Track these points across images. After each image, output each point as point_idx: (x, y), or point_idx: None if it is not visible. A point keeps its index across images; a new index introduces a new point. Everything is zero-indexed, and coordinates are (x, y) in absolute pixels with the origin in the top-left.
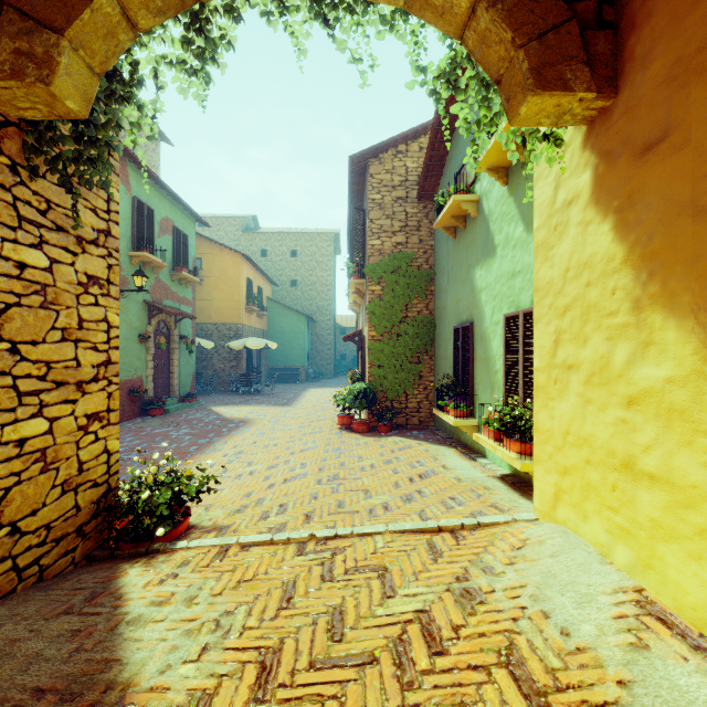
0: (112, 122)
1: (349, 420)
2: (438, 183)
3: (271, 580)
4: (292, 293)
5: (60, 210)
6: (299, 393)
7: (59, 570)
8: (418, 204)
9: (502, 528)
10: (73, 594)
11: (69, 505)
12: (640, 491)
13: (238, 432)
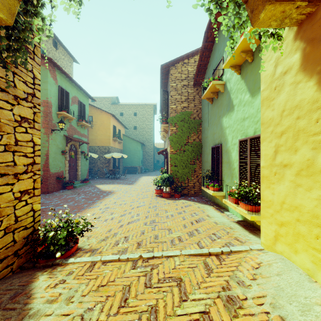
0: (27, 27)
1: (160, 191)
2: (203, 78)
3: (116, 285)
4: (134, 132)
5: (3, 80)
6: (137, 178)
7: (2, 276)
8: (193, 88)
9: (244, 254)
10: (4, 294)
11: (9, 240)
12: None
13: (107, 197)
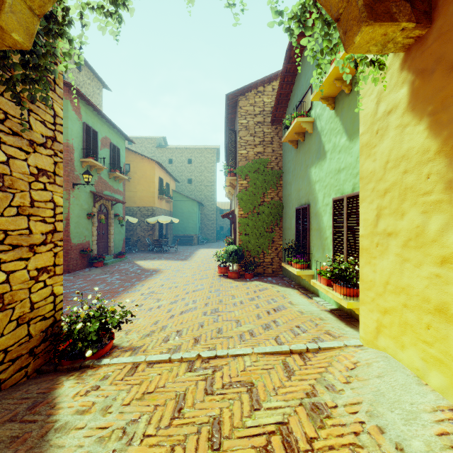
0: (49, 52)
1: (225, 270)
2: (284, 112)
3: (167, 392)
4: (188, 187)
5: (15, 120)
6: (193, 252)
7: (14, 382)
8: (271, 126)
9: (337, 352)
10: (20, 403)
11: (22, 334)
12: (452, 330)
13: (151, 278)
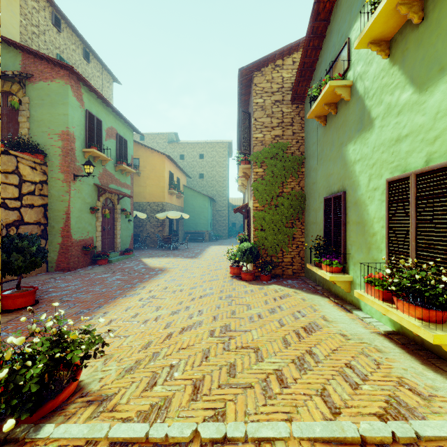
0: None
1: (238, 270)
2: (308, 87)
3: None
4: (200, 182)
5: None
6: (204, 249)
7: None
8: (291, 105)
9: None
10: None
11: None
12: None
13: (155, 278)
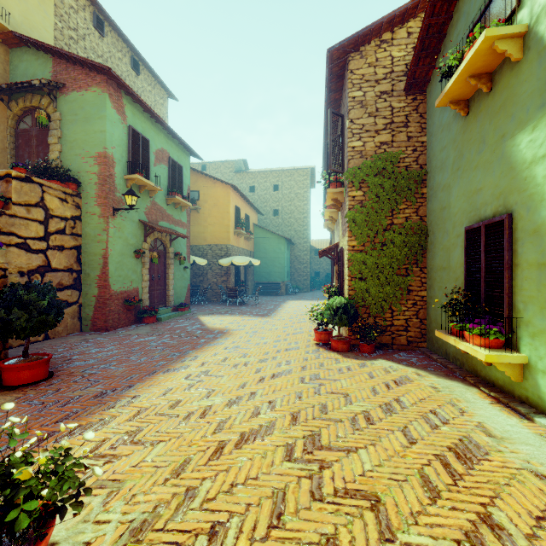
0: None
1: (327, 336)
2: (433, 65)
3: None
4: (274, 221)
5: None
6: (279, 305)
7: None
8: (405, 97)
9: None
10: None
11: None
12: None
13: (212, 344)
